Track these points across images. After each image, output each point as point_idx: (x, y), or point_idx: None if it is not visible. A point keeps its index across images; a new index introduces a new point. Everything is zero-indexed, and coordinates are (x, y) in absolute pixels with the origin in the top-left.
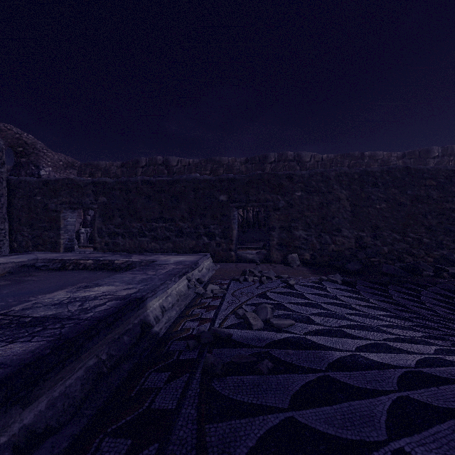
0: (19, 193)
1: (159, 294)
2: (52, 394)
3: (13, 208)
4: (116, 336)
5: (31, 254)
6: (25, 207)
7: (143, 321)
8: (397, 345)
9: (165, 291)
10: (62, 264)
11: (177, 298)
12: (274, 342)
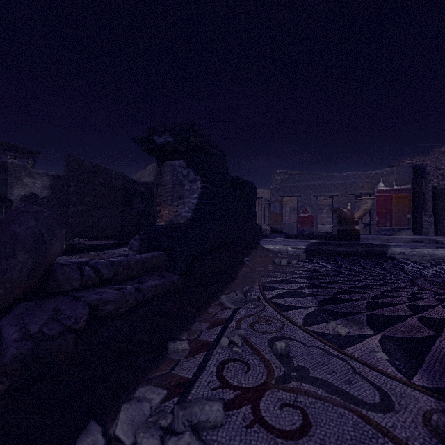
0: (441, 197)
1: (404, 248)
2: (344, 249)
3: (437, 208)
4: (367, 249)
5: (432, 237)
6: (444, 207)
7: (383, 251)
8: (428, 270)
9: (411, 248)
10: (435, 242)
11: (425, 255)
12: (400, 261)
